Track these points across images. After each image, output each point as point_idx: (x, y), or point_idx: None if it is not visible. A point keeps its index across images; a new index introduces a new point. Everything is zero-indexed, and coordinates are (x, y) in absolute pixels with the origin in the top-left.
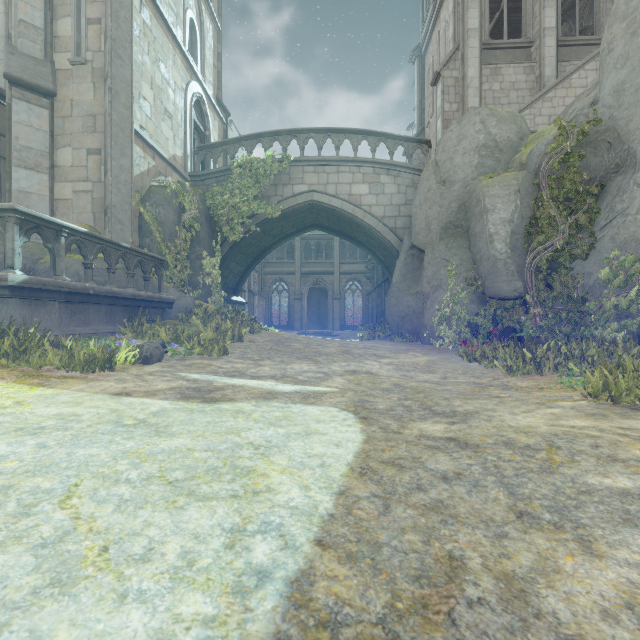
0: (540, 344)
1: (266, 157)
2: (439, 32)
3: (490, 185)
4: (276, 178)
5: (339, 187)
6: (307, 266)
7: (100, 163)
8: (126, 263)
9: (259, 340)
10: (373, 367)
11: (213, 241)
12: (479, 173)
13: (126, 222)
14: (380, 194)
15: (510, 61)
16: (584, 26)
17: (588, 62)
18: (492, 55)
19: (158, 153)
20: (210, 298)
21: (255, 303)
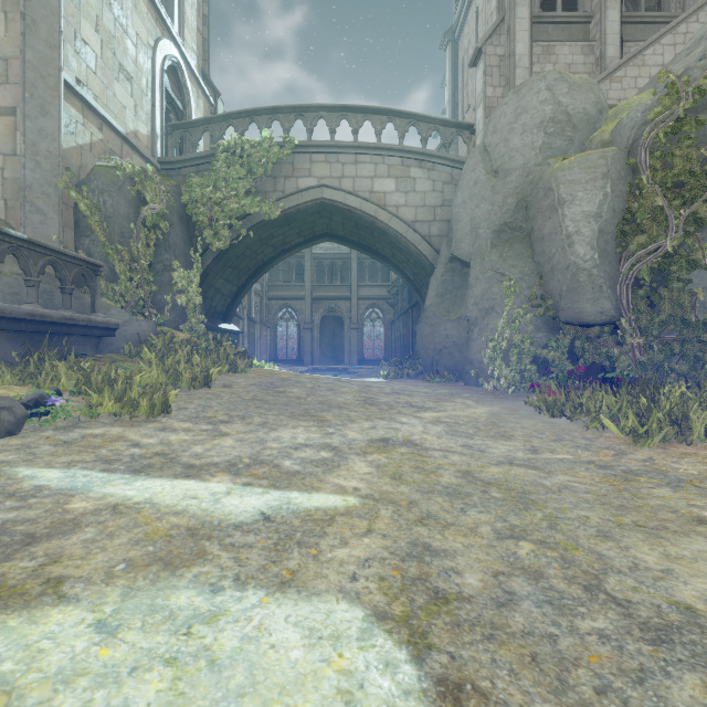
0: (661, 390)
1: (262, 139)
2: (477, 8)
3: (566, 168)
4: (275, 168)
5: (357, 182)
6: (319, 290)
7: (14, 128)
8: (21, 264)
9: (240, 384)
10: (413, 430)
11: (190, 249)
12: (545, 157)
13: (49, 212)
14: (410, 192)
15: (565, 39)
16: (645, 8)
17: (665, 35)
18: (543, 31)
19: (108, 123)
20: (183, 324)
21: (256, 333)
